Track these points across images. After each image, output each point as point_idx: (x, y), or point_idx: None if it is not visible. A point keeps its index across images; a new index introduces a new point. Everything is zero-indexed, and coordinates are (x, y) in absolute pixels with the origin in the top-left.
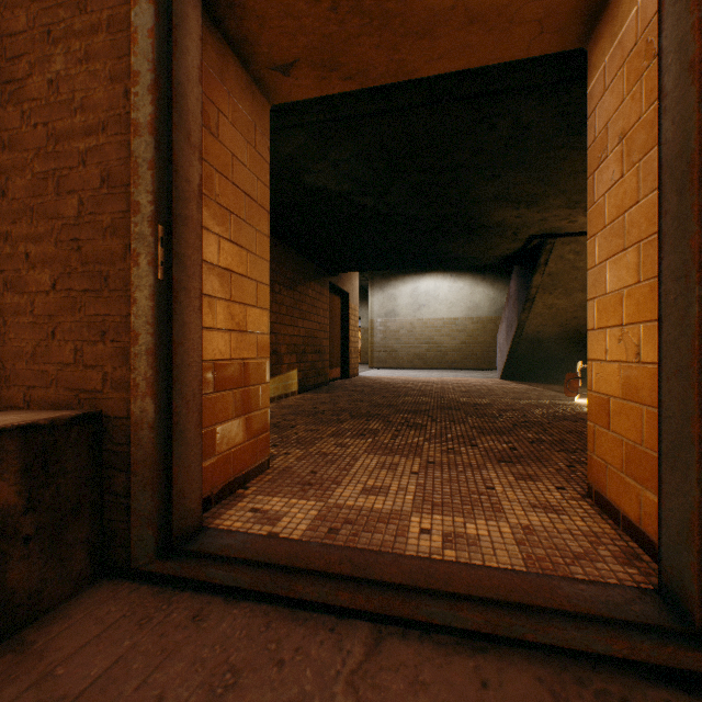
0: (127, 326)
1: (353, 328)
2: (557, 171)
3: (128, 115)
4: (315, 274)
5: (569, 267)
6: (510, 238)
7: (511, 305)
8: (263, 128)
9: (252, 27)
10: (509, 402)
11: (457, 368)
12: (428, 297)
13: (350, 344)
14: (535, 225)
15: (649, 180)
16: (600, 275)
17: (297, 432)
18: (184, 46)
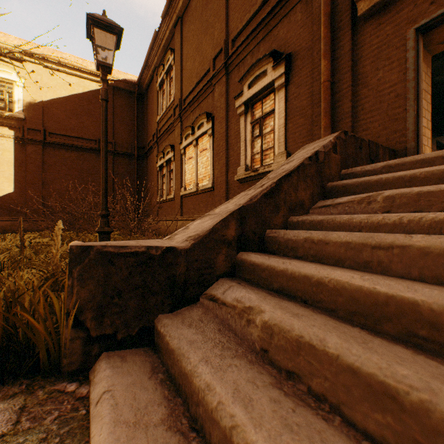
0: (403, 128)
1: None
2: None
3: (404, 79)
4: None
5: None
6: None
7: None
8: (428, 66)
9: (433, 37)
10: None
11: None
12: None
13: None
14: None
15: None
16: None
17: None
18: (419, 56)
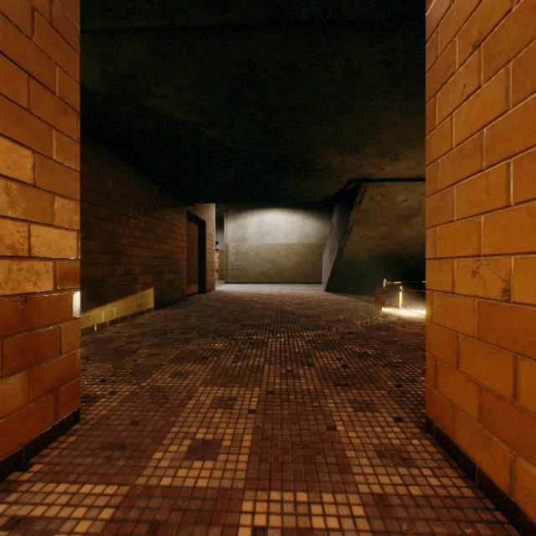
0: None
1: (210, 251)
2: (376, 121)
3: None
4: (172, 203)
5: (377, 206)
6: (335, 180)
7: (334, 234)
8: (68, 6)
9: None
10: (334, 312)
11: (293, 282)
12: (271, 227)
13: (207, 264)
14: (354, 170)
15: (529, 79)
16: (445, 202)
17: (137, 359)
18: None
